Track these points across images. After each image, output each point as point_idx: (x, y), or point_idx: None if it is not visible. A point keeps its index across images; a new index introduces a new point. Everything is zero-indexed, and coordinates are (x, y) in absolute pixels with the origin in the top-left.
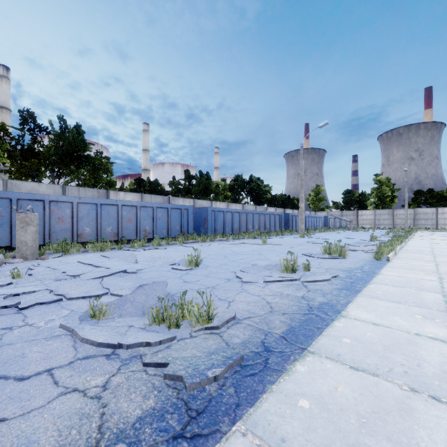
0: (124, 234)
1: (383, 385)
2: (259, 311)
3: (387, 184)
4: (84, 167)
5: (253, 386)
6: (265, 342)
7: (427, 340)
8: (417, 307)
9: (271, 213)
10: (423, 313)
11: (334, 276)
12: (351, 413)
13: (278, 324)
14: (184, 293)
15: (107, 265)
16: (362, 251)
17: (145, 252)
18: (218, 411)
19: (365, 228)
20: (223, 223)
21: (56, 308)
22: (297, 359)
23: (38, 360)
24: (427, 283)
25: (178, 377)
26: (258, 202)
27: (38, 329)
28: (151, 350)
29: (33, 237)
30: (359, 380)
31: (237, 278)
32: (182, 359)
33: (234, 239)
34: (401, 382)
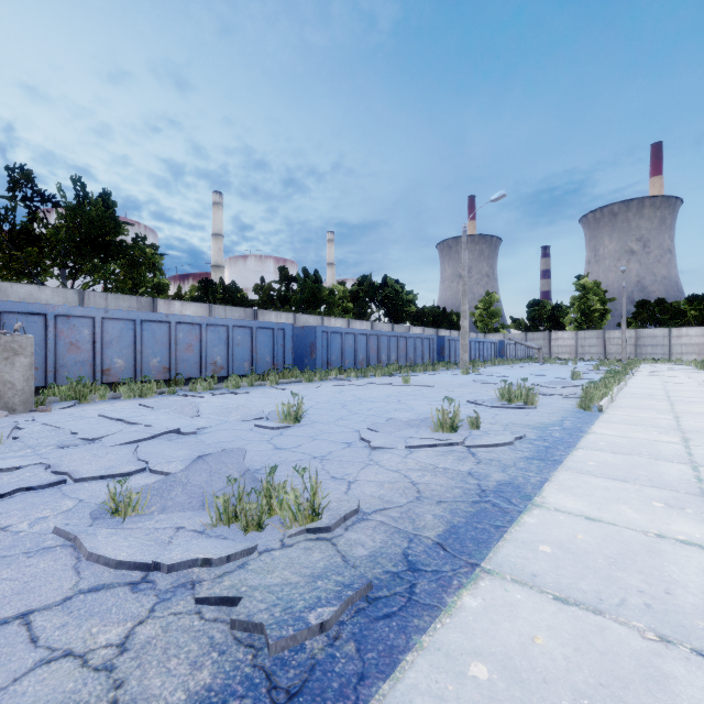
0: (180, 369)
1: (612, 630)
2: (398, 497)
3: (595, 291)
4: (115, 262)
5: (390, 639)
6: (409, 554)
7: (677, 546)
8: (654, 488)
9: (416, 336)
10: (665, 498)
11: (519, 437)
12: (562, 688)
13: (430, 521)
14: (273, 470)
15: (148, 421)
16: (559, 395)
17: (214, 399)
18: (326, 689)
19: (562, 359)
20: (341, 351)
21: (52, 497)
22: (463, 584)
23: (8, 595)
24: (666, 448)
25: (256, 626)
26: (395, 319)
27: (16, 536)
28: (211, 573)
29: (24, 374)
30: (571, 623)
31: (363, 441)
32: (265, 589)
33: (358, 377)
34: (642, 624)
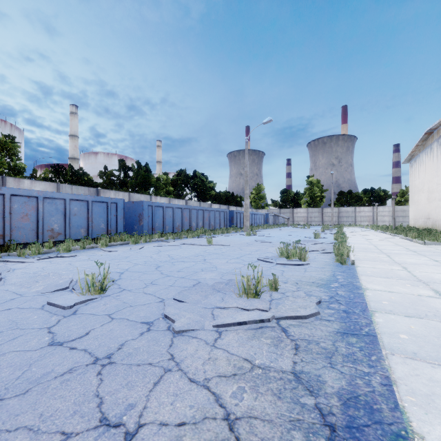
0: (16, 235)
1: None
2: None
3: (317, 185)
4: None
5: None
6: None
7: None
8: None
9: (216, 209)
10: None
11: (319, 301)
12: None
13: None
14: None
15: None
16: (317, 251)
17: (36, 263)
18: None
19: (300, 224)
20: (163, 220)
21: None
22: None
23: None
24: (437, 305)
25: None
26: (202, 199)
27: None
28: None
29: None
30: None
31: (167, 318)
32: None
33: (174, 238)
34: None
